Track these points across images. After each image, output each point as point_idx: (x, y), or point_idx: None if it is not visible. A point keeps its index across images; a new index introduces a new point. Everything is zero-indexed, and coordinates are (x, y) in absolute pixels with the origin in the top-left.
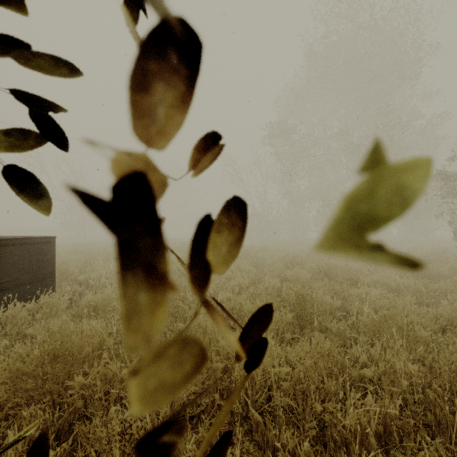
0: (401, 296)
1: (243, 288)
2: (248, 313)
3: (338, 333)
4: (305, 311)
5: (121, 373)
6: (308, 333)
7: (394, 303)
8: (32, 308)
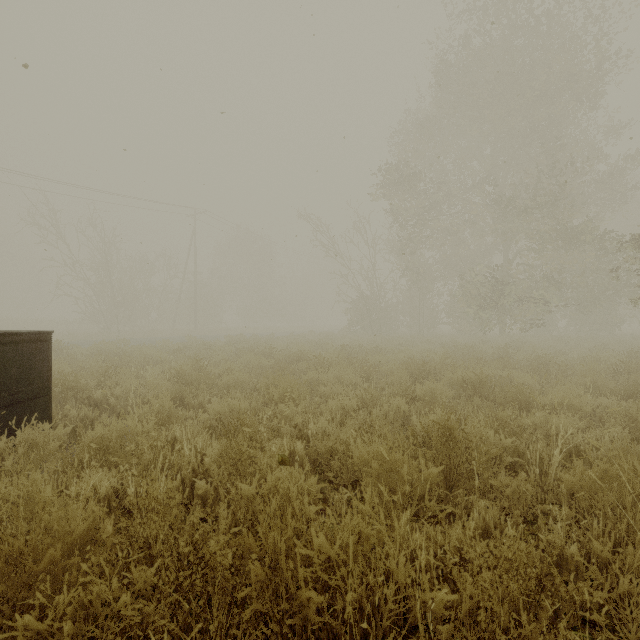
0: (603, 428)
1: (349, 413)
2: (361, 462)
3: (515, 497)
4: (457, 458)
5: (117, 603)
6: (462, 497)
7: (594, 439)
8: (2, 450)
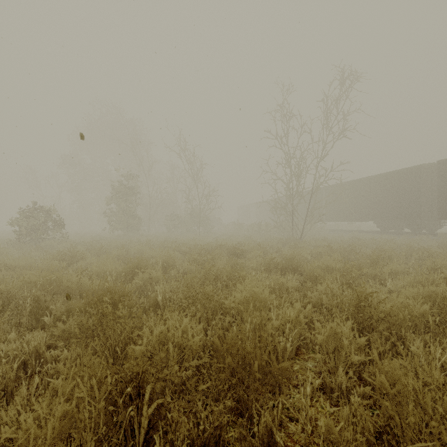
0: None
1: None
2: None
3: None
4: None
5: None
6: None
7: None
8: None
